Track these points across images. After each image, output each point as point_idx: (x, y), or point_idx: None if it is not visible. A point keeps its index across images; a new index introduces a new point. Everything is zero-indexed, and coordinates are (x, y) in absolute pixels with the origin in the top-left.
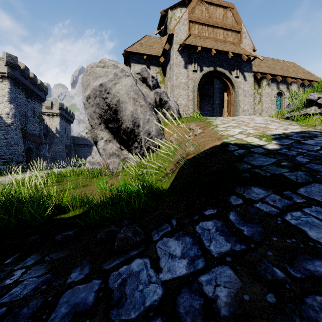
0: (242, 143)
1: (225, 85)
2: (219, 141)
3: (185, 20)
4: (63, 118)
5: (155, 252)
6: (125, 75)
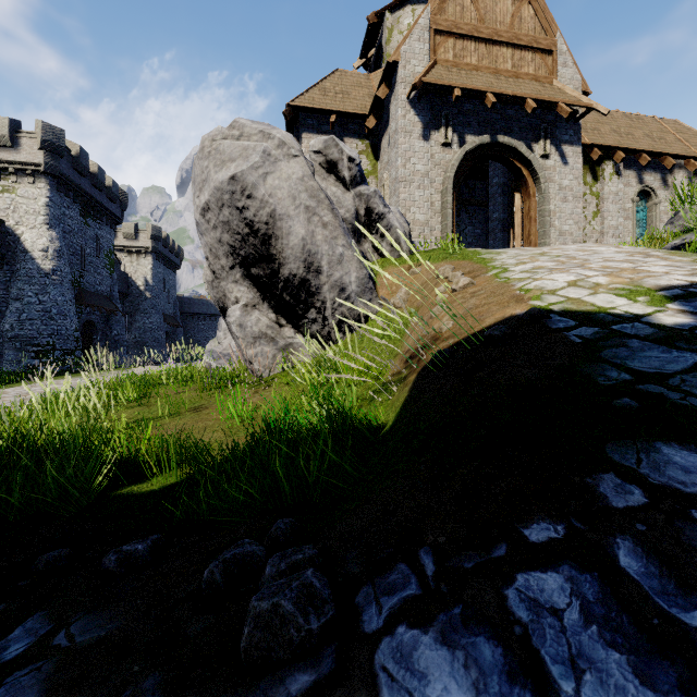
0: (583, 309)
1: (517, 177)
2: (520, 305)
3: (424, 29)
4: (159, 258)
5: (372, 694)
6: (288, 154)
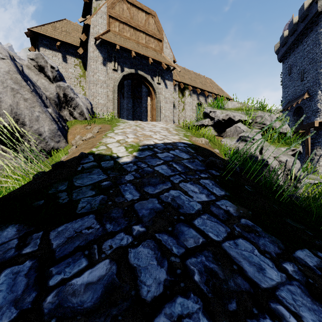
0: (105, 153)
1: (148, 90)
2: (87, 150)
3: (104, 13)
4: None
5: None
6: None
